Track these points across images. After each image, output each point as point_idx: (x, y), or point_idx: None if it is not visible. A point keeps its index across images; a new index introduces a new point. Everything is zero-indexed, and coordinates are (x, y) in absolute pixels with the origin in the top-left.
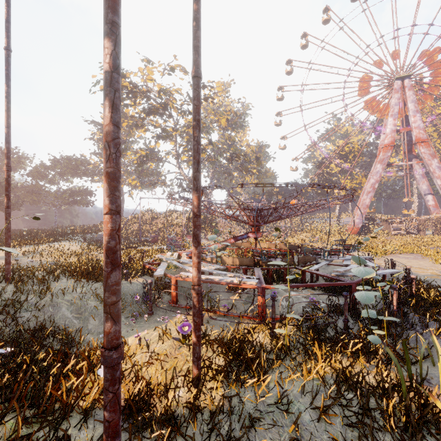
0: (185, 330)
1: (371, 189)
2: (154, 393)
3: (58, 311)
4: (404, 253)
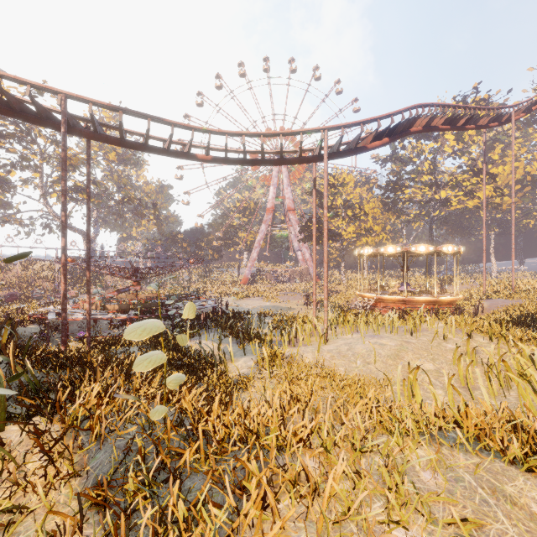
0: (82, 335)
1: (258, 245)
2: None
3: None
4: (258, 297)
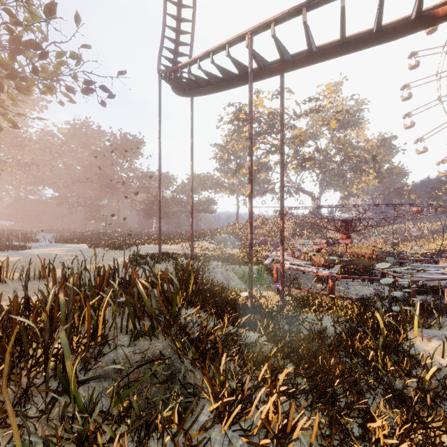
0: (277, 286)
1: None
2: (263, 307)
3: (216, 276)
4: None
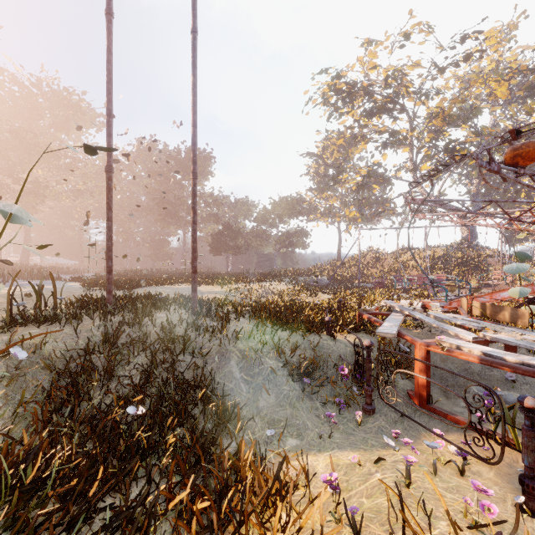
0: None
1: None
2: None
3: (225, 364)
4: None
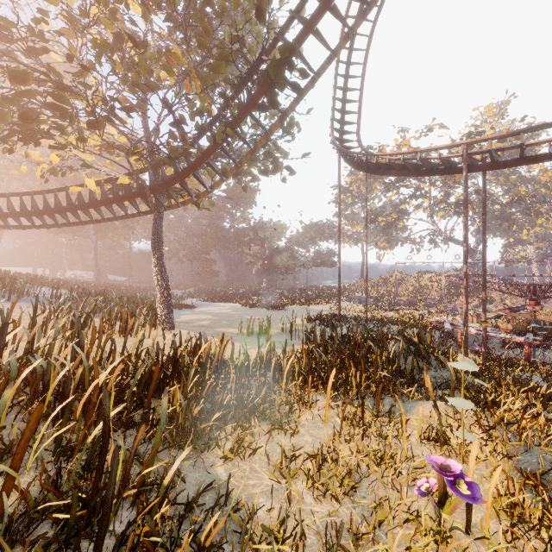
0: (477, 349)
1: None
2: None
3: None
4: None
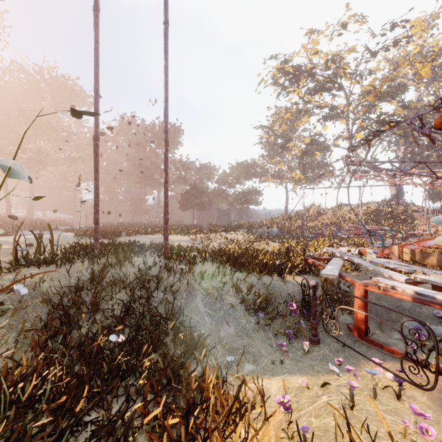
0: None
1: None
2: None
3: (191, 300)
4: None
